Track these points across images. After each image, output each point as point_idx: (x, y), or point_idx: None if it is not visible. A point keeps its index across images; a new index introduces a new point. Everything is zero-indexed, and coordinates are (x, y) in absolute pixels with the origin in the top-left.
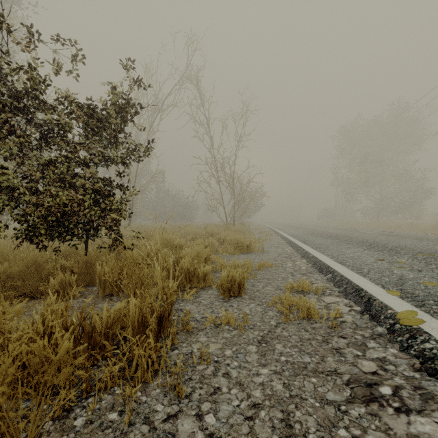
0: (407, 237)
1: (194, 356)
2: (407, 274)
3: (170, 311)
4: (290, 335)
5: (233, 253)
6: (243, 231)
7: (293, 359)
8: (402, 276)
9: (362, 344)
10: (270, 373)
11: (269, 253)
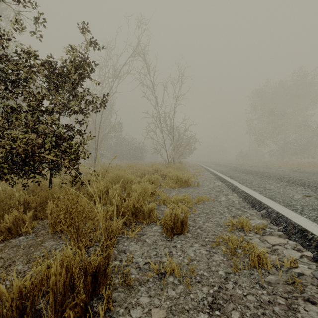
0: (315, 174)
1: None
2: None
3: (107, 265)
4: (245, 295)
5: (174, 187)
6: (181, 168)
7: None
8: None
9: None
10: None
11: (204, 187)
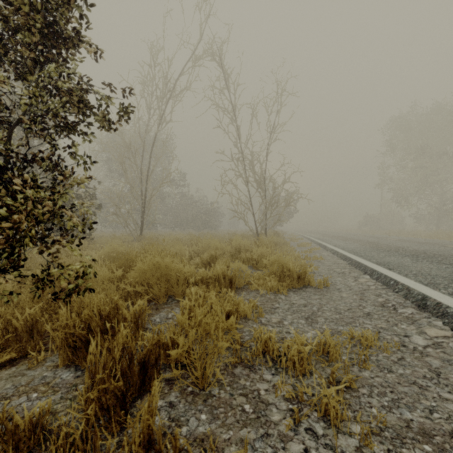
0: None
1: None
2: None
3: None
4: None
5: (276, 291)
6: (278, 244)
7: None
8: None
9: None
10: None
11: (340, 290)
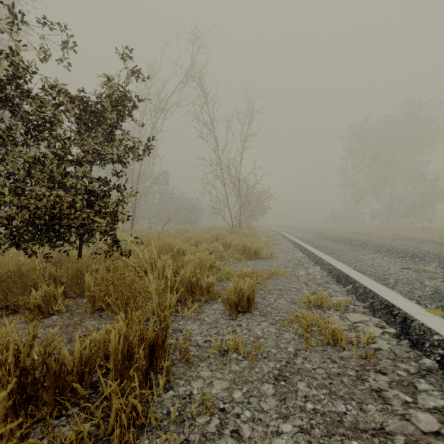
0: (426, 242)
1: (192, 404)
2: (442, 286)
3: (165, 338)
4: (314, 368)
5: (239, 259)
6: (249, 235)
7: (323, 407)
8: (437, 289)
9: (409, 384)
10: (295, 431)
11: (279, 259)
